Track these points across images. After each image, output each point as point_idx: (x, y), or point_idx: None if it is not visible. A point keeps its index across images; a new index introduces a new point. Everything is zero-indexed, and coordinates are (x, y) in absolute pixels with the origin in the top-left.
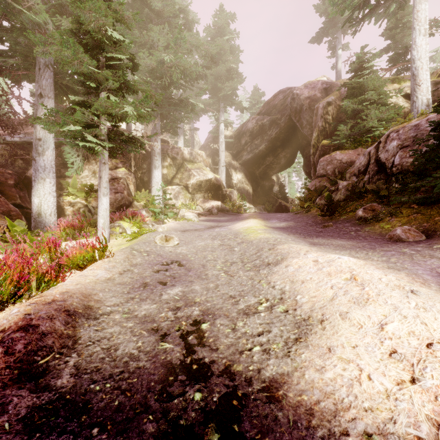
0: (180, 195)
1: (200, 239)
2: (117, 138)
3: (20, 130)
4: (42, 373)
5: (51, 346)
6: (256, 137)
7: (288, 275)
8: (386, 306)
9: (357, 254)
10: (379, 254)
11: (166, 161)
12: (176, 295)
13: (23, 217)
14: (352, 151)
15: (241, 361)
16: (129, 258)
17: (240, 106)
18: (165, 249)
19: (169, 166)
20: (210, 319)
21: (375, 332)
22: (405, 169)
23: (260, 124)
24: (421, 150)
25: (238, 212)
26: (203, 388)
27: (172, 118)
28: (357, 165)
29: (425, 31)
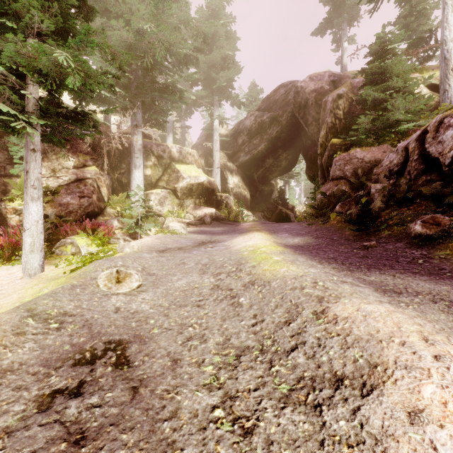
0: (166, 201)
1: (181, 271)
2: (54, 111)
3: None
4: None
5: None
6: (254, 136)
7: None
8: None
9: None
10: None
11: (149, 160)
12: None
13: None
14: (375, 148)
15: None
16: (1, 345)
17: (236, 101)
18: (108, 304)
19: (153, 165)
20: None
21: None
22: None
23: (259, 121)
24: None
25: (235, 221)
26: None
27: (156, 108)
28: (387, 164)
29: None
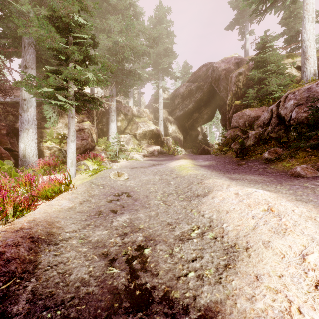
0: (130, 141)
1: (144, 175)
2: (82, 98)
3: (11, 93)
4: (2, 298)
5: (13, 272)
6: (186, 98)
7: (214, 205)
8: (303, 236)
9: (268, 188)
10: (286, 188)
11: (119, 116)
12: (124, 222)
13: (11, 158)
14: (258, 108)
15: (178, 288)
16: (88, 190)
17: (174, 76)
18: (117, 183)
19: (122, 119)
20: (151, 244)
21: (298, 262)
22: (300, 121)
23: (189, 89)
24: (316, 106)
25: (173, 154)
26: (145, 316)
27: (124, 84)
28: (262, 119)
29: (312, 19)
